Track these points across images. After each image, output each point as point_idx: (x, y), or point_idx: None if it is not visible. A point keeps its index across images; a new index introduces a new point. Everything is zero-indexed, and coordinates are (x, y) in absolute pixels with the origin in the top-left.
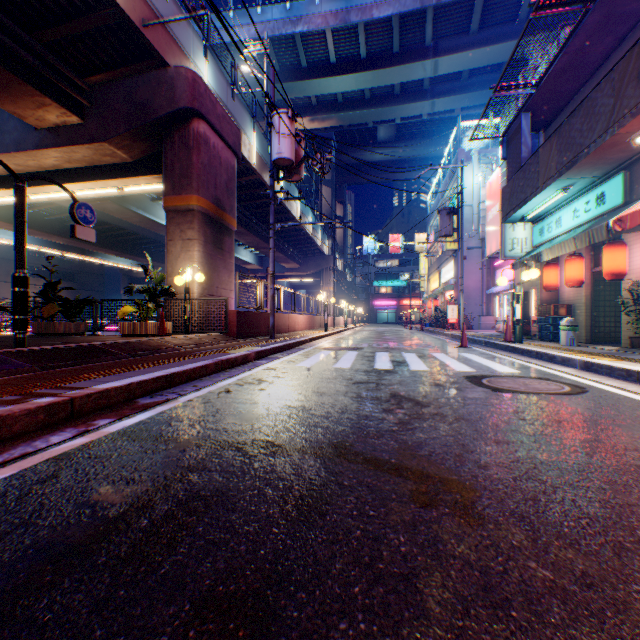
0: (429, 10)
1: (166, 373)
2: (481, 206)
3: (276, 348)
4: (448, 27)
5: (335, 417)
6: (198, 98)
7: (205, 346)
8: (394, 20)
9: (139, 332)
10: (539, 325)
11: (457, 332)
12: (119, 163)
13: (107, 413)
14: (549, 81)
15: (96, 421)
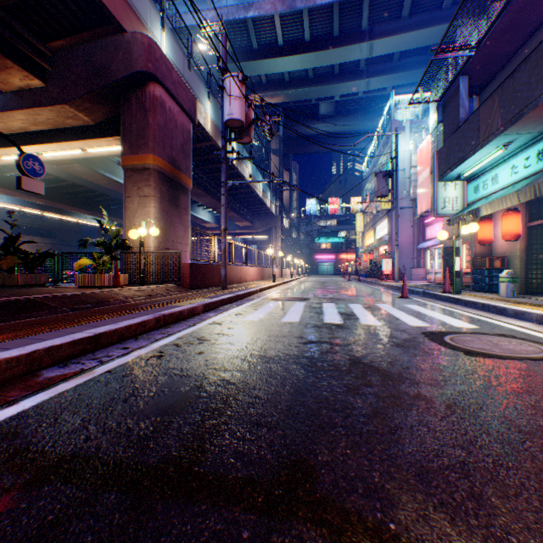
0: None
1: (89, 334)
2: (412, 170)
3: (226, 299)
4: (382, 13)
5: (286, 403)
6: (154, 63)
7: (156, 297)
8: (335, 6)
9: (94, 284)
10: (474, 277)
11: (392, 283)
12: (82, 126)
13: None
14: (489, 42)
15: None
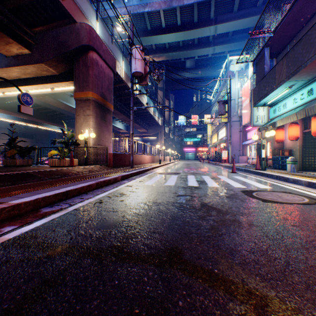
0: (212, 0)
1: (63, 191)
2: (239, 100)
3: (133, 173)
4: (222, 9)
5: (167, 223)
6: (92, 40)
7: (94, 172)
8: (195, 5)
9: (59, 164)
10: (273, 161)
11: (228, 164)
12: (51, 75)
13: (15, 221)
14: (281, 29)
15: (3, 228)
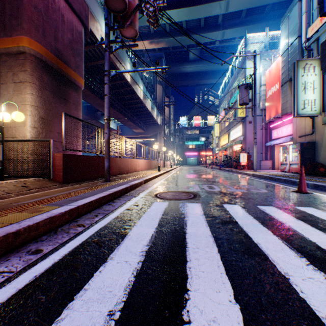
0: None
1: None
2: (262, 88)
3: (86, 205)
4: None
5: None
6: None
7: None
8: None
9: None
10: None
11: (254, 172)
12: None
13: None
14: None
15: None
